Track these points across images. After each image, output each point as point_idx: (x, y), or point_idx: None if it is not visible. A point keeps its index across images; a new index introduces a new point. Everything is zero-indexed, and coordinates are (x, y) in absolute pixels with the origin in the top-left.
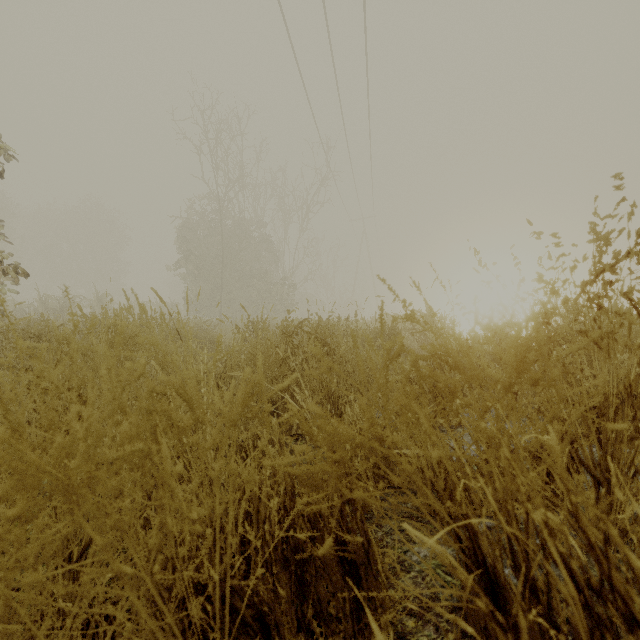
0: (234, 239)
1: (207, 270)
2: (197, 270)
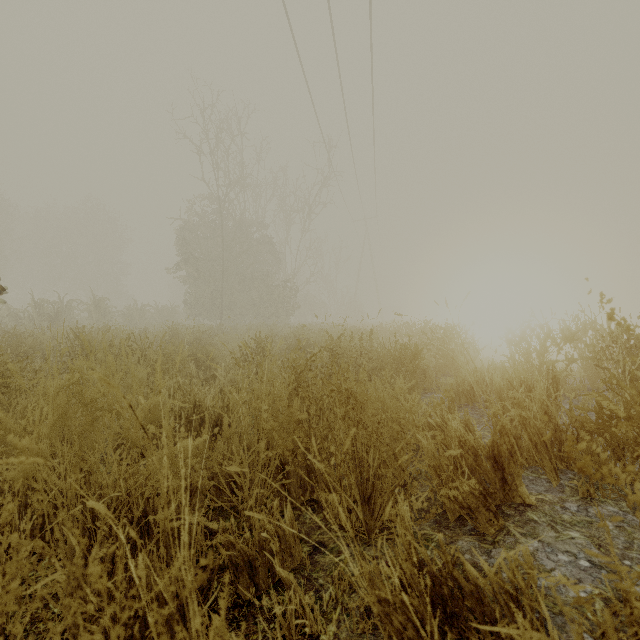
0: (235, 241)
1: (207, 272)
2: (197, 273)
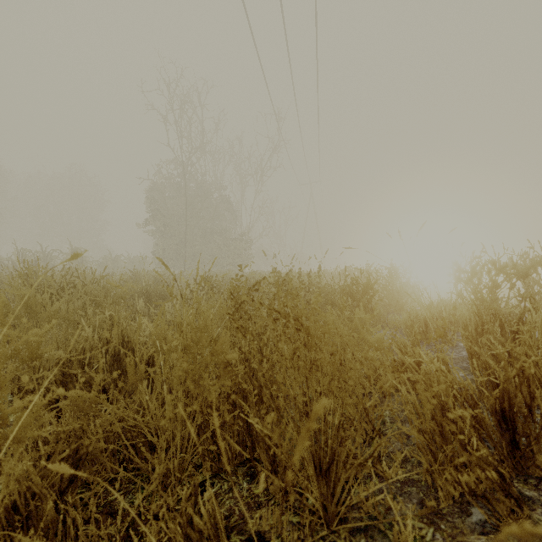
0: (196, 199)
1: (173, 227)
2: (164, 227)
